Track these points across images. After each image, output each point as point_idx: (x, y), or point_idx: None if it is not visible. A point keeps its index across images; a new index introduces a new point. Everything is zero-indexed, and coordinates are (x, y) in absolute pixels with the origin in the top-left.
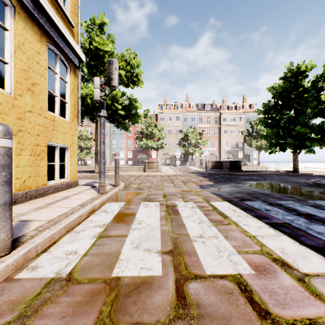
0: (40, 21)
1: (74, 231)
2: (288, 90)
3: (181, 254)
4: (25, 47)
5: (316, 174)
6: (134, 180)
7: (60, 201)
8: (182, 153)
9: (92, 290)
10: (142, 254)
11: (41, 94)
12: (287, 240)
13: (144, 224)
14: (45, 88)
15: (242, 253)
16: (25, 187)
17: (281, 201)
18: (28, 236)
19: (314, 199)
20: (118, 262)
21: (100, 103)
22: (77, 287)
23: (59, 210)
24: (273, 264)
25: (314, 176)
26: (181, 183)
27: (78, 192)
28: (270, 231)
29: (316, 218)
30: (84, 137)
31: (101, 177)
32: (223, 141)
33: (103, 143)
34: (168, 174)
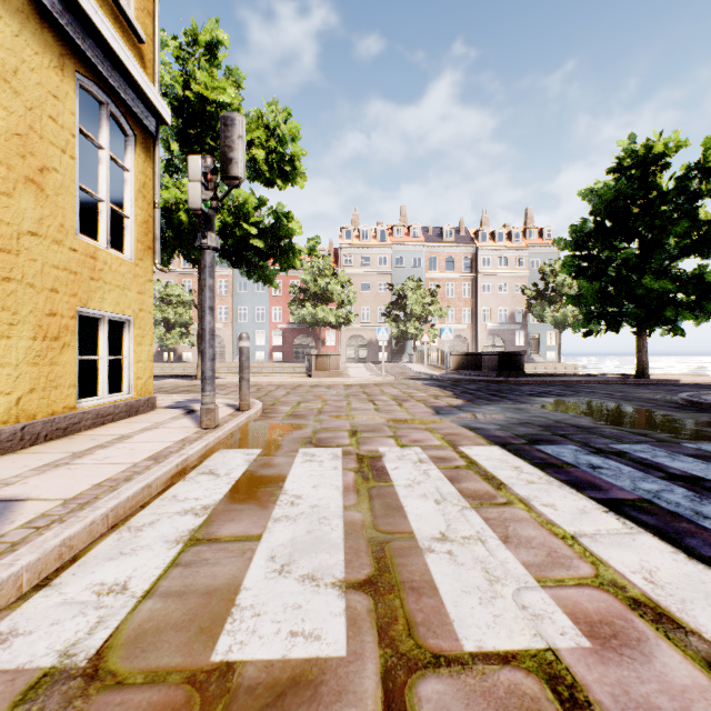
0: (60, 21)
1: (129, 527)
2: (626, 195)
3: (395, 589)
4: (21, 80)
5: (687, 381)
6: (286, 394)
7: (105, 447)
8: (393, 335)
9: (151, 710)
10: (297, 590)
11: (63, 193)
12: (656, 548)
13: (304, 505)
14: (73, 181)
15: (551, 584)
16: (20, 415)
17: (621, 445)
18: (3, 544)
19: (696, 440)
20: (232, 617)
21: (202, 216)
22: (112, 700)
23: (99, 471)
24: (633, 617)
25: (683, 387)
26: (390, 401)
27: (152, 425)
28: (610, 523)
29: (710, 487)
30: (175, 299)
31: (205, 390)
32: (482, 310)
33: (210, 311)
34: (363, 382)
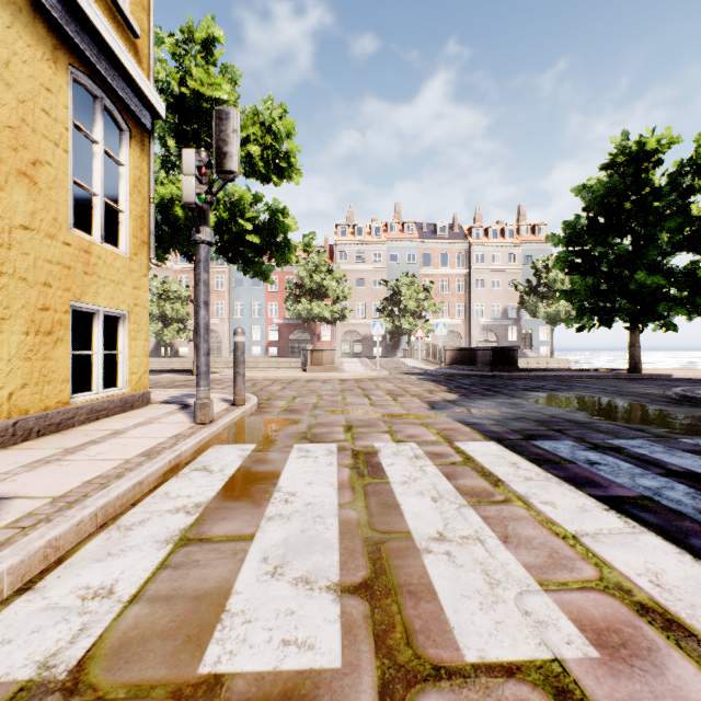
0: (53, 13)
1: (118, 526)
2: (619, 192)
3: (392, 593)
4: (13, 72)
5: (679, 376)
6: (281, 389)
7: (97, 443)
8: (387, 331)
9: None
10: (290, 594)
11: (56, 187)
12: (660, 548)
13: (298, 502)
14: (67, 174)
15: (554, 587)
16: (11, 410)
17: (618, 441)
18: None
19: (693, 435)
20: (222, 624)
21: (197, 210)
22: None
23: (90, 468)
24: (642, 623)
25: (675, 382)
26: (385, 396)
27: (146, 420)
28: (611, 522)
29: None
30: (173, 295)
31: (200, 385)
32: (476, 306)
33: (205, 306)
34: (358, 376)
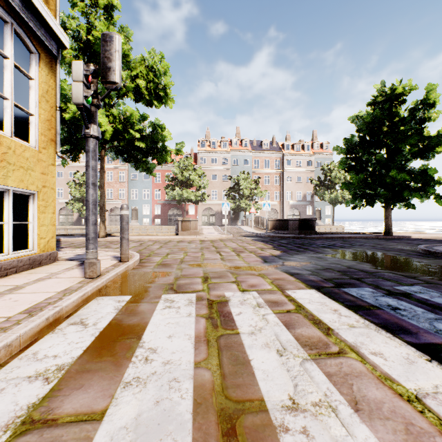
0: None
1: None
2: (379, 119)
3: None
4: None
5: (415, 237)
6: (159, 248)
7: None
8: (231, 208)
9: None
10: None
11: None
12: None
13: (157, 361)
14: None
15: None
16: None
17: (403, 287)
18: None
19: None
20: None
21: (85, 110)
22: None
23: None
24: None
25: (415, 241)
26: (231, 252)
27: (47, 276)
28: (441, 376)
29: None
30: None
31: (88, 248)
32: (286, 193)
33: (92, 186)
34: (212, 238)
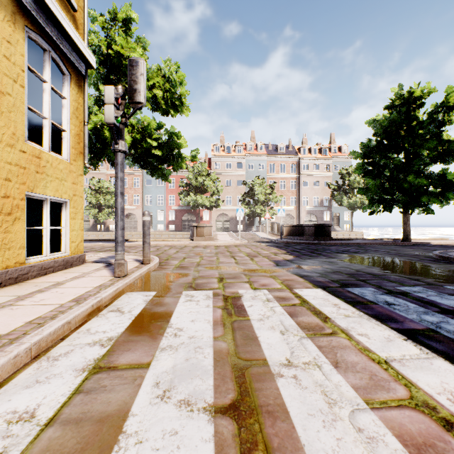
0: None
1: (48, 357)
2: (396, 123)
3: (254, 413)
4: None
5: (435, 243)
6: (176, 252)
7: (42, 292)
8: (246, 214)
9: None
10: (175, 415)
11: (15, 111)
12: (450, 371)
13: (184, 336)
14: (23, 102)
15: (378, 406)
16: None
17: (404, 288)
18: None
19: (453, 283)
20: (118, 445)
21: (115, 128)
22: None
23: (33, 311)
24: (450, 438)
25: (433, 247)
26: (245, 257)
27: (80, 275)
28: (410, 349)
29: None
30: (105, 190)
31: (117, 250)
32: (303, 198)
33: (121, 195)
34: (227, 244)
